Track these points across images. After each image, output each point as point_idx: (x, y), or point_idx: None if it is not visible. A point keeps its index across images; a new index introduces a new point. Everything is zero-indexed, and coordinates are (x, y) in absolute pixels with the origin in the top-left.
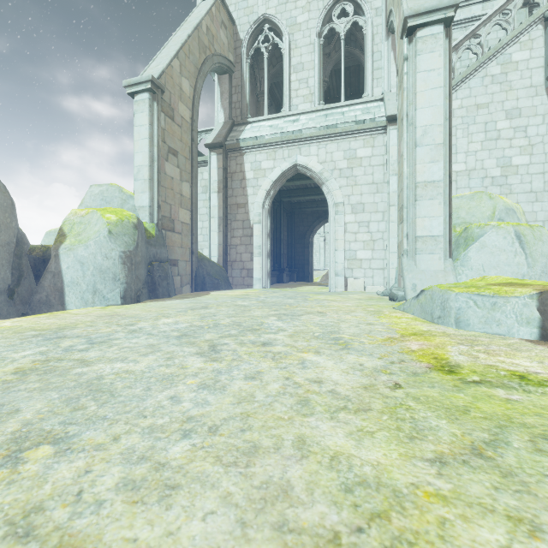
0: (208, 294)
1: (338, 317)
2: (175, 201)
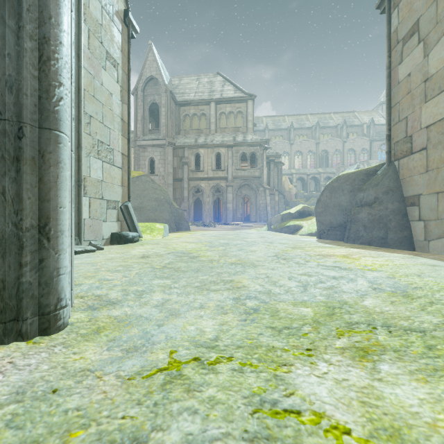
0: (341, 246)
1: (197, 236)
2: (415, 103)
